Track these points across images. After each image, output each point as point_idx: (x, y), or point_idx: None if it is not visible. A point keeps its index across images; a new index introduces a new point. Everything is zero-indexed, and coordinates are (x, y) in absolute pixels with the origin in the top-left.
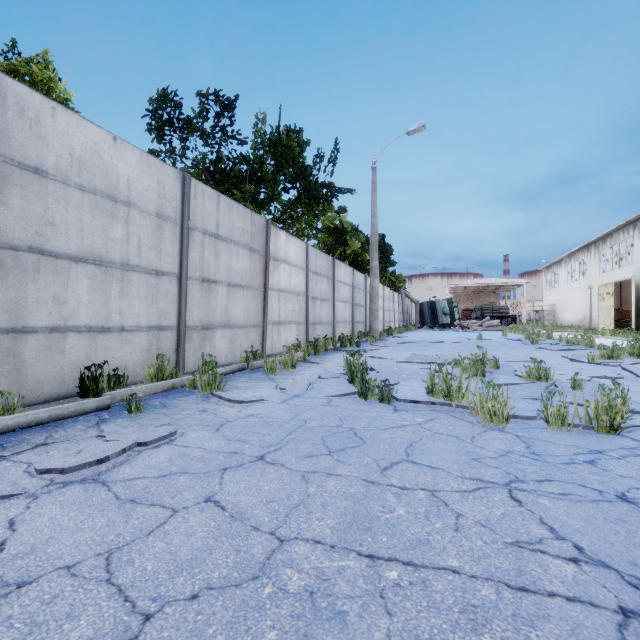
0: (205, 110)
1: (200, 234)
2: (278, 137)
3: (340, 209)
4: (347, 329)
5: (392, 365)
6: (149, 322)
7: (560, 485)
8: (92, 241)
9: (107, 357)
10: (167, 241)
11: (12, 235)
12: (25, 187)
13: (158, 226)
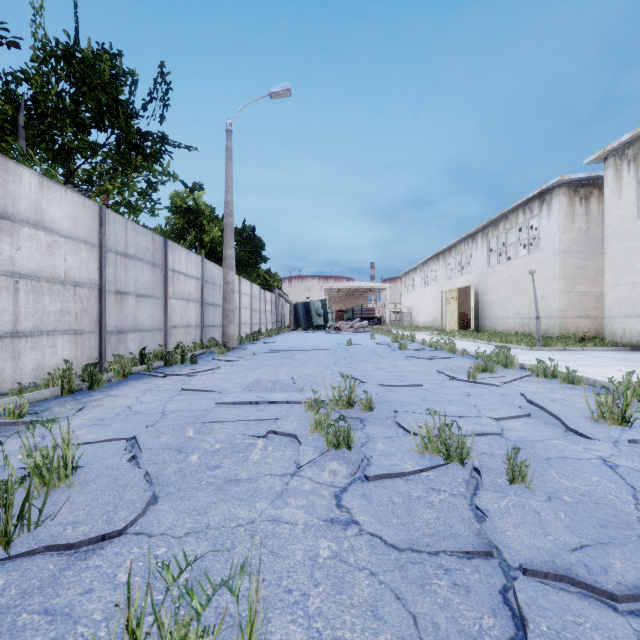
0: None
1: None
2: (76, 49)
3: (195, 186)
4: (192, 336)
5: (206, 411)
6: None
7: None
8: None
9: None
10: None
11: None
12: None
13: None
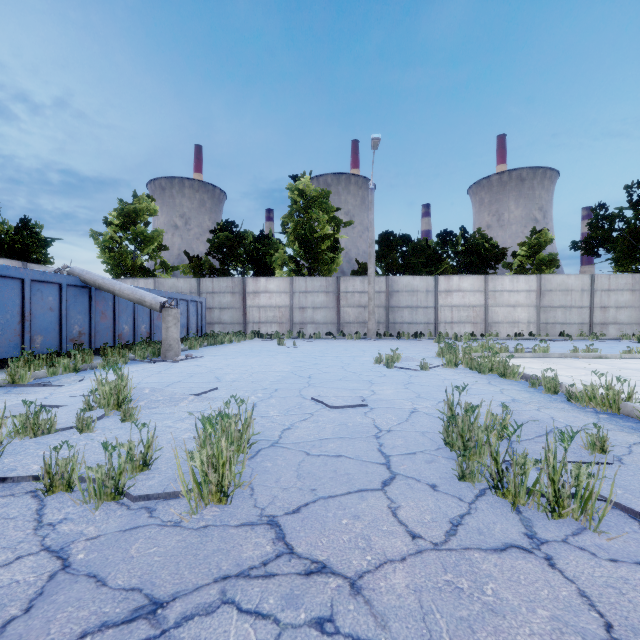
0: (623, 208)
1: (599, 292)
2: None
3: None
4: None
5: None
6: (578, 322)
7: (634, 346)
8: (561, 302)
9: (565, 330)
10: (585, 297)
11: (546, 305)
12: (548, 295)
13: (581, 294)
